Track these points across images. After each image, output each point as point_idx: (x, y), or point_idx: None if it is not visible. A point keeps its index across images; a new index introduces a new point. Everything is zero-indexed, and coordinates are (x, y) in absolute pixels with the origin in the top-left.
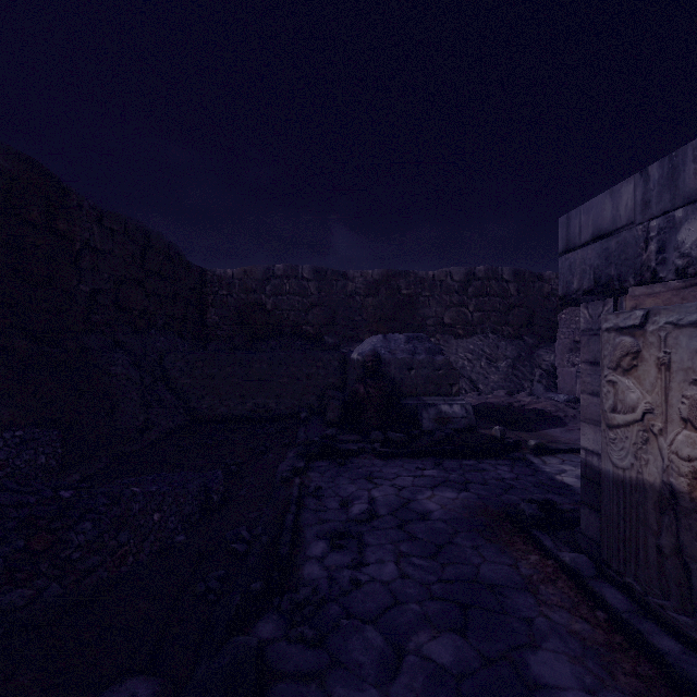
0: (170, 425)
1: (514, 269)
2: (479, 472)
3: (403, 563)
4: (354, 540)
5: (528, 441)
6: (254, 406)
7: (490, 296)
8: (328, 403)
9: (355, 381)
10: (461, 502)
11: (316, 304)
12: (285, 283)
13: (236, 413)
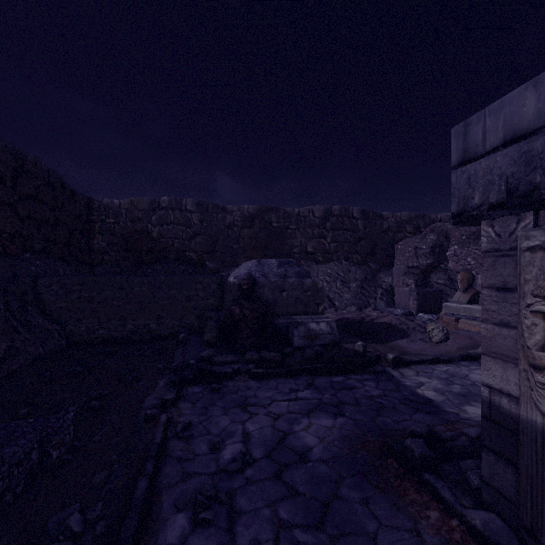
0: (39, 351)
1: (361, 209)
2: (349, 389)
3: (284, 542)
4: (223, 507)
5: (387, 355)
6: (134, 327)
7: (343, 230)
8: (206, 324)
9: (231, 303)
10: (339, 432)
11: (198, 233)
12: (170, 214)
13: (116, 334)
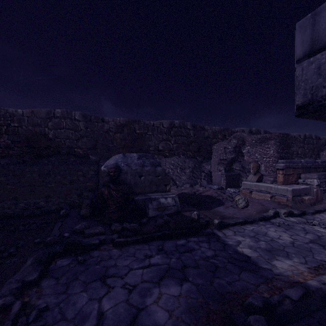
0: None
1: (192, 123)
2: (190, 252)
3: None
4: None
5: (214, 220)
6: (26, 205)
7: (181, 136)
8: (82, 201)
9: (102, 186)
10: (185, 302)
11: (84, 135)
12: (63, 121)
13: (10, 211)
